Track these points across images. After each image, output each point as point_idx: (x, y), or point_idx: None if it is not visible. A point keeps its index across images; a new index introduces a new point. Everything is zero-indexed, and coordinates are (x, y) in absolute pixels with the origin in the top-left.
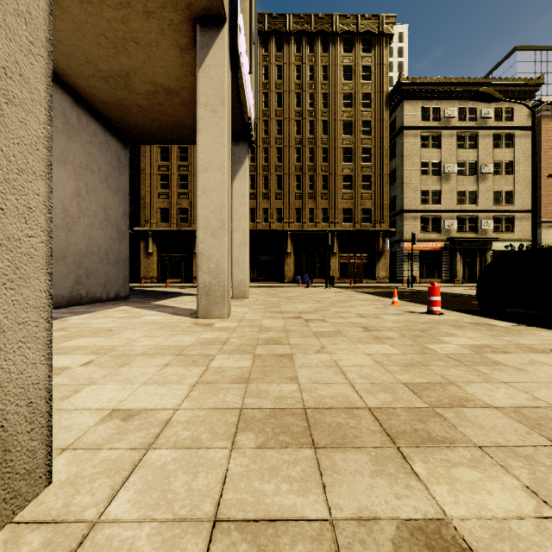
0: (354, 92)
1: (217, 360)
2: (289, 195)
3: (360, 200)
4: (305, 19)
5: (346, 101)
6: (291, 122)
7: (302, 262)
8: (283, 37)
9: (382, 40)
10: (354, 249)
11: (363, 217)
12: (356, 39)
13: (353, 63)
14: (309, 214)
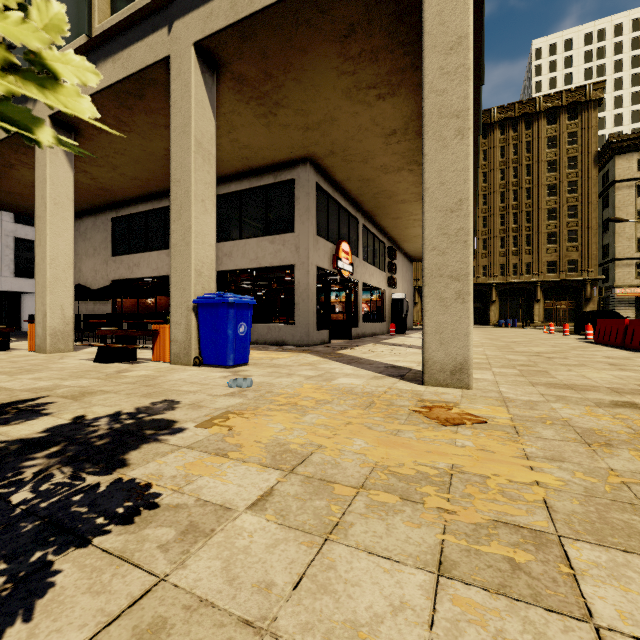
0: (558, 158)
1: (478, 334)
2: (493, 254)
3: (566, 253)
4: (509, 108)
5: (550, 167)
6: (496, 194)
7: (506, 308)
8: (488, 126)
9: (590, 104)
10: (559, 296)
11: (569, 268)
12: (561, 111)
13: (557, 133)
14: (512, 268)
